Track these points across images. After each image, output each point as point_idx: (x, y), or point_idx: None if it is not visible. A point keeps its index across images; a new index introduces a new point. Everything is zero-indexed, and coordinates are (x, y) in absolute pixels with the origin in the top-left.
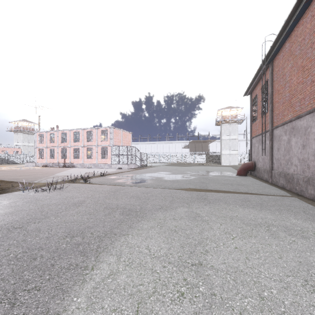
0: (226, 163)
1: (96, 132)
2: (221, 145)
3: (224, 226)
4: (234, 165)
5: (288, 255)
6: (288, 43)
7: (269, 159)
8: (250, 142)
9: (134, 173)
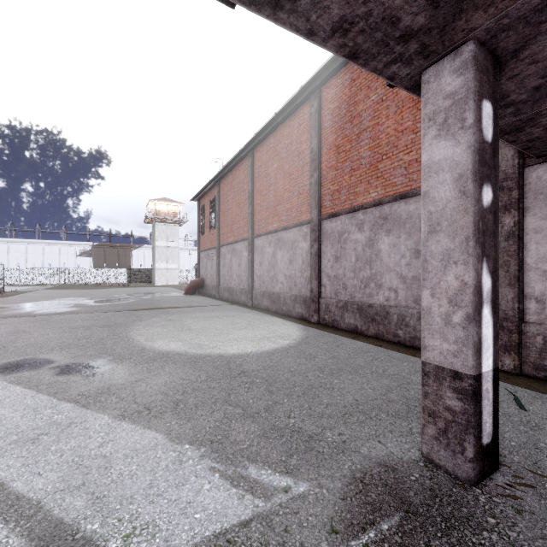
0: (162, 282)
1: None
2: (155, 255)
3: (193, 320)
4: (174, 285)
5: (226, 321)
6: (230, 176)
7: (217, 275)
8: (199, 257)
9: (8, 303)
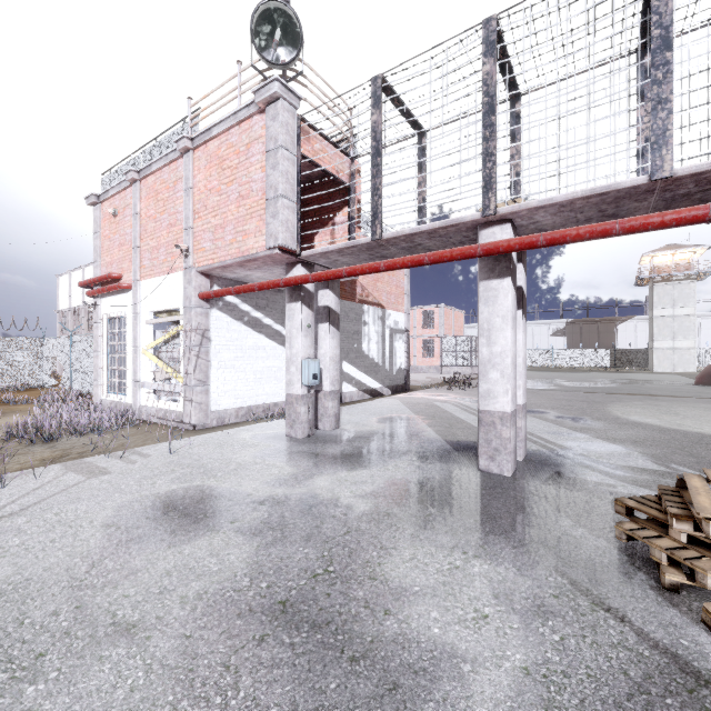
0: (664, 367)
1: (414, 315)
2: (651, 330)
3: (687, 408)
4: (685, 372)
5: None
6: None
7: None
8: None
9: None
